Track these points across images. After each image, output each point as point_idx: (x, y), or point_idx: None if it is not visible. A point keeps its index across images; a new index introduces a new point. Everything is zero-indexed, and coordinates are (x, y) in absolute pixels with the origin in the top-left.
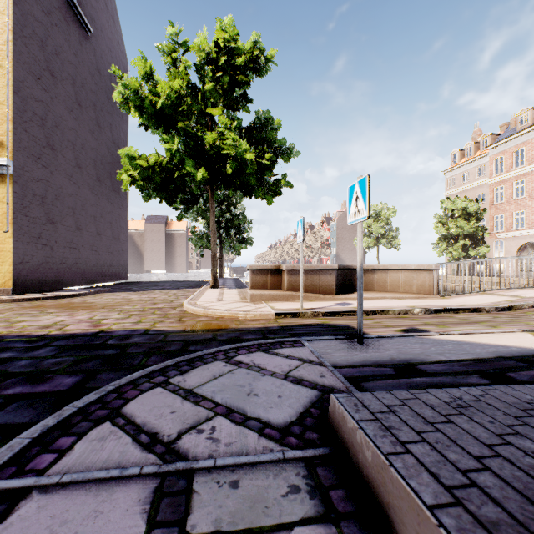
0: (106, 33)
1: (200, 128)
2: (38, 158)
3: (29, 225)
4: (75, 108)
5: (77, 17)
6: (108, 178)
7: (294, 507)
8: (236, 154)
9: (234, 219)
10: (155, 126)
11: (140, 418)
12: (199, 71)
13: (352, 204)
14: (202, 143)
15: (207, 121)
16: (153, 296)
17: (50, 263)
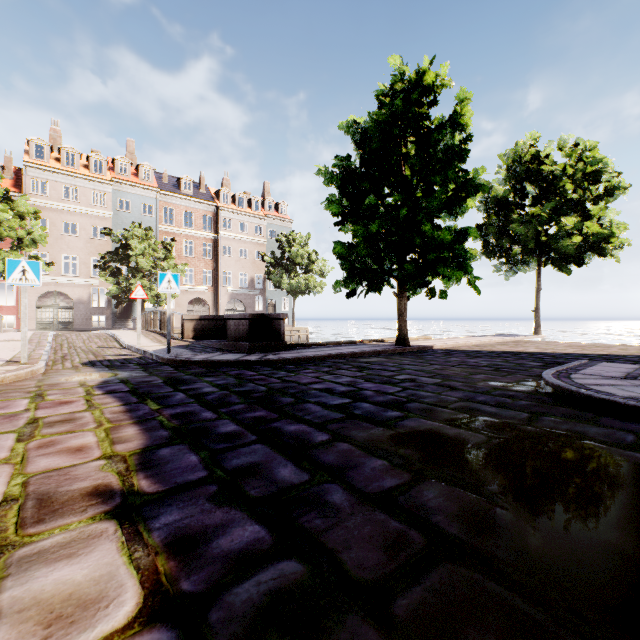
0: None
1: None
2: None
3: None
4: None
5: None
6: None
7: (269, 352)
8: None
9: None
10: None
11: (258, 357)
12: None
13: (165, 283)
14: None
15: None
16: None
17: None
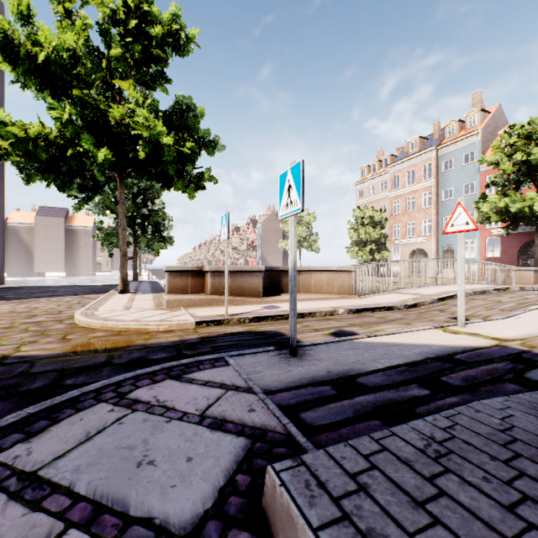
0: None
1: (103, 100)
2: None
3: None
4: None
5: None
6: None
7: None
8: (150, 136)
9: (151, 214)
10: (37, 86)
11: None
12: (104, 33)
13: (284, 195)
14: (105, 117)
15: (114, 95)
16: (35, 306)
17: None
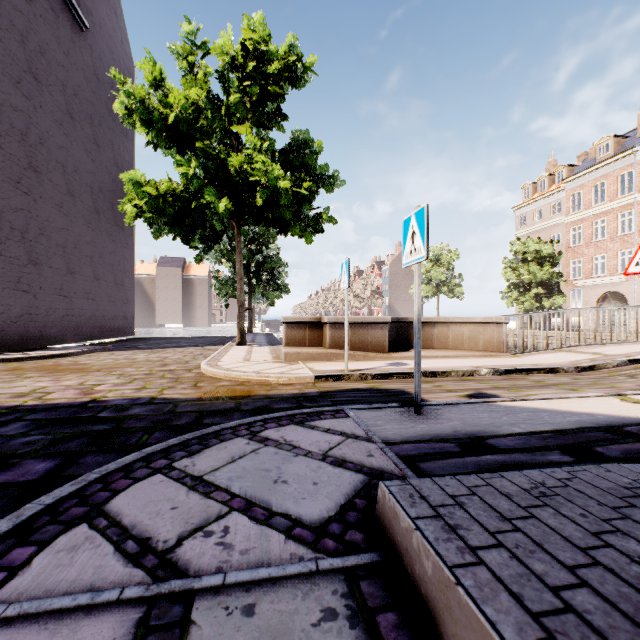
0: (106, 30)
1: (223, 149)
2: (17, 183)
3: (5, 267)
4: (66, 121)
5: (68, 8)
6: (109, 209)
7: None
8: (267, 182)
9: (266, 261)
10: (167, 145)
11: (129, 517)
12: (223, 79)
13: (407, 242)
14: (225, 167)
15: (232, 141)
16: (165, 356)
17: (33, 314)
